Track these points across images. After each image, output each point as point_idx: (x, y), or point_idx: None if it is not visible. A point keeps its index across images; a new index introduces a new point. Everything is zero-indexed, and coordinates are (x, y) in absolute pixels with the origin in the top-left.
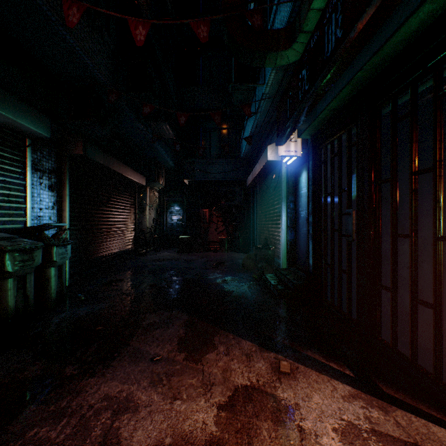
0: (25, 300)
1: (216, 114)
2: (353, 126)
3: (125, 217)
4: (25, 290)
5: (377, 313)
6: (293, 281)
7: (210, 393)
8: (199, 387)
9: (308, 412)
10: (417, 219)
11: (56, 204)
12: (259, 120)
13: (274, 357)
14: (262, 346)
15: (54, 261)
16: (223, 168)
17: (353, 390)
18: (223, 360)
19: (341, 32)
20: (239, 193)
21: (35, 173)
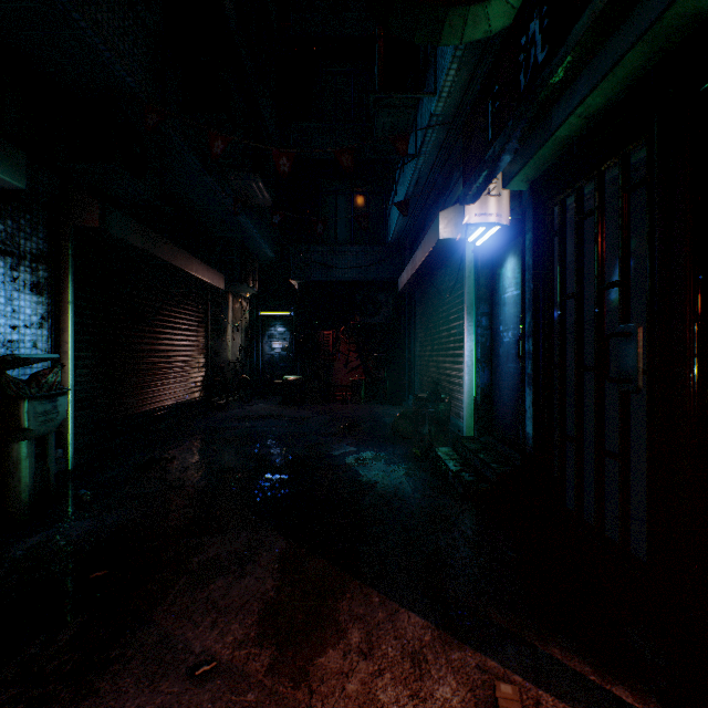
0: None
1: (345, 153)
2: (636, 147)
3: (188, 344)
4: None
5: None
6: (492, 465)
7: None
8: None
9: None
10: None
11: (48, 319)
12: (422, 169)
13: (478, 664)
14: (446, 630)
15: (24, 429)
16: (357, 260)
17: None
18: (358, 675)
19: None
20: (385, 303)
21: (0, 260)
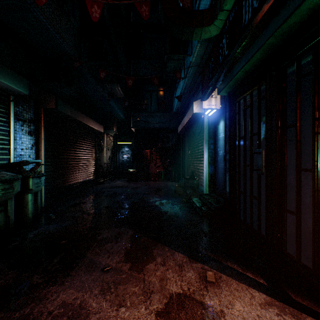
0: (7, 219)
1: (155, 78)
2: (262, 84)
3: (88, 156)
4: (7, 212)
5: (283, 231)
6: (213, 204)
7: (149, 300)
8: (141, 294)
9: (232, 319)
10: (319, 157)
11: (34, 145)
12: (187, 83)
13: (201, 267)
14: (191, 258)
15: (30, 189)
16: (160, 119)
17: (268, 298)
18: (160, 270)
19: (258, 2)
20: (172, 138)
21: (17, 122)
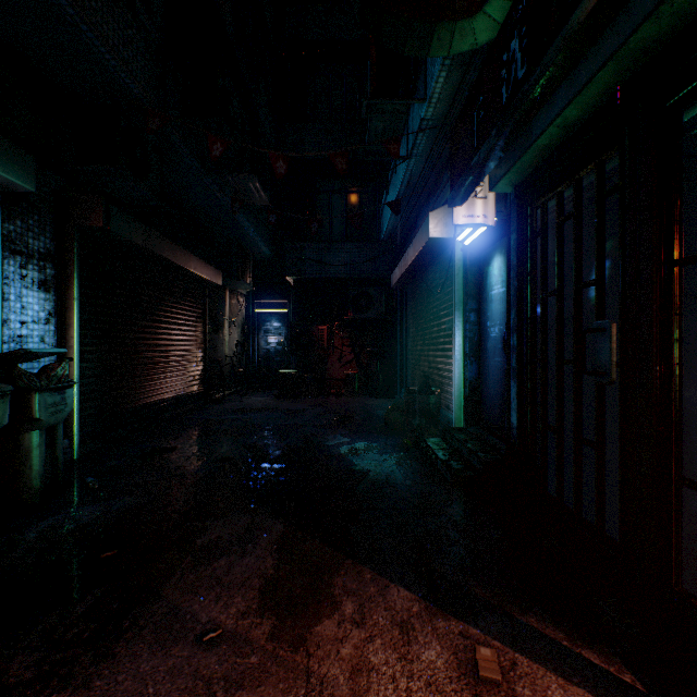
0: None
1: (339, 156)
2: (610, 156)
3: (187, 339)
4: None
5: (674, 536)
6: (479, 454)
7: None
8: None
9: None
10: None
11: (55, 315)
12: (414, 171)
13: (461, 631)
14: (432, 602)
15: (35, 419)
16: (351, 257)
17: None
18: (352, 641)
19: None
20: (378, 299)
21: (10, 258)
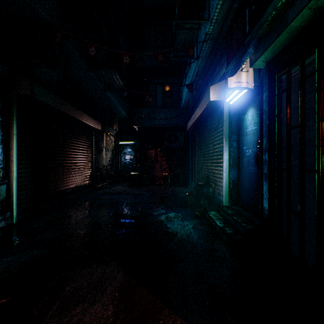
0: None
1: (160, 54)
2: None
3: (82, 157)
4: None
5: None
6: (243, 224)
7: None
8: None
9: None
10: None
11: (2, 143)
12: (200, 67)
13: None
14: None
15: None
16: (166, 116)
17: None
18: None
19: None
20: (180, 137)
21: None
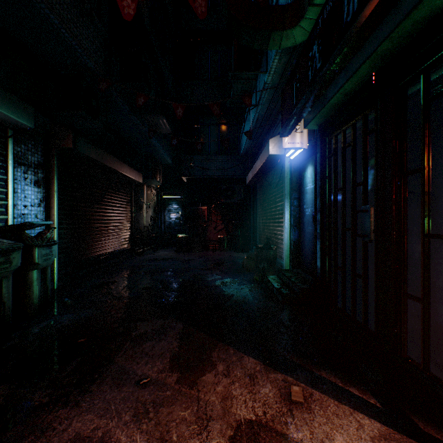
0: (1, 307)
1: (215, 105)
2: (370, 111)
3: (121, 215)
4: (1, 297)
5: (402, 326)
6: (298, 284)
7: (206, 432)
8: (193, 422)
9: None
10: None
11: (43, 201)
12: (260, 113)
13: (283, 379)
14: (267, 364)
15: (35, 263)
16: (222, 165)
17: (384, 428)
18: (222, 384)
19: None
20: (239, 190)
21: (18, 168)
